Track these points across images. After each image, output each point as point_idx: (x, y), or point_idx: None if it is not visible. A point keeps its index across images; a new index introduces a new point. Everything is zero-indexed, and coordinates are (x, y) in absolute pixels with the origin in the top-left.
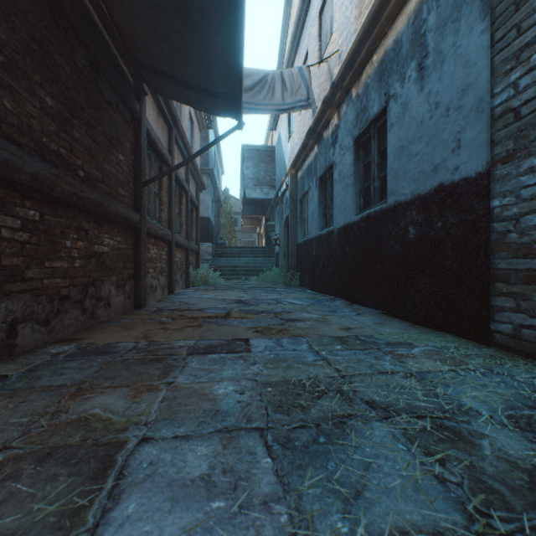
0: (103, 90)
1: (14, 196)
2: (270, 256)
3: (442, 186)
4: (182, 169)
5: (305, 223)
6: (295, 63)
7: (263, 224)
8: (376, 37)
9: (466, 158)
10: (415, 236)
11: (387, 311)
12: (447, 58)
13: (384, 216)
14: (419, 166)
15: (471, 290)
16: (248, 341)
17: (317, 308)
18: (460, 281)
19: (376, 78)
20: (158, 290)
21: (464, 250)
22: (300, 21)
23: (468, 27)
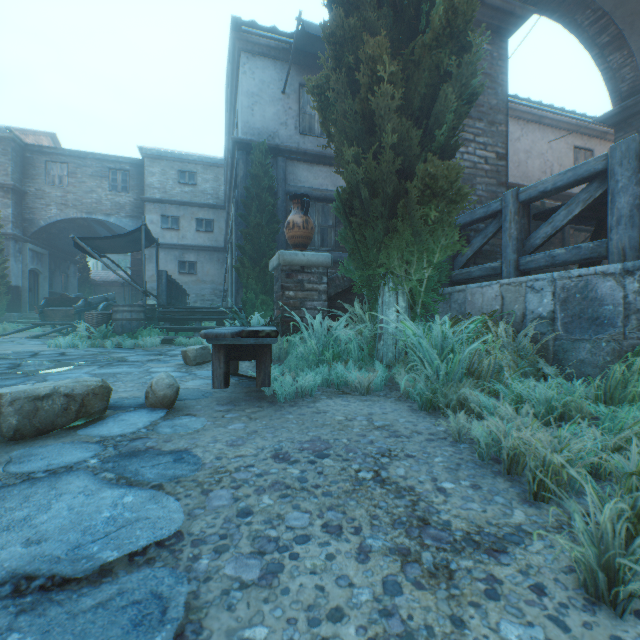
0: None
1: None
2: None
3: None
4: None
5: None
6: None
7: None
8: None
9: None
10: None
11: None
12: None
13: None
14: None
15: None
16: None
17: None
18: None
19: None
20: None
21: None
22: None
23: None
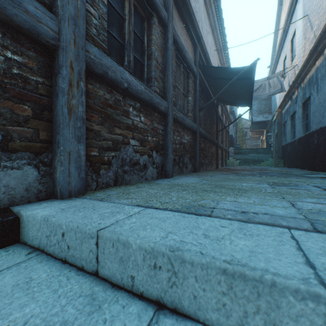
0: (212, 111)
1: (206, 142)
2: (268, 153)
3: (320, 128)
4: (224, 119)
5: (285, 135)
6: (280, 55)
7: (264, 134)
8: (306, 71)
9: (324, 121)
10: (316, 143)
11: (310, 169)
12: (321, 90)
13: (309, 135)
14: (316, 120)
15: (325, 158)
16: (253, 171)
17: (282, 169)
18: (323, 156)
19: (307, 84)
20: (219, 164)
21: (324, 147)
22: (282, 39)
23: (324, 84)
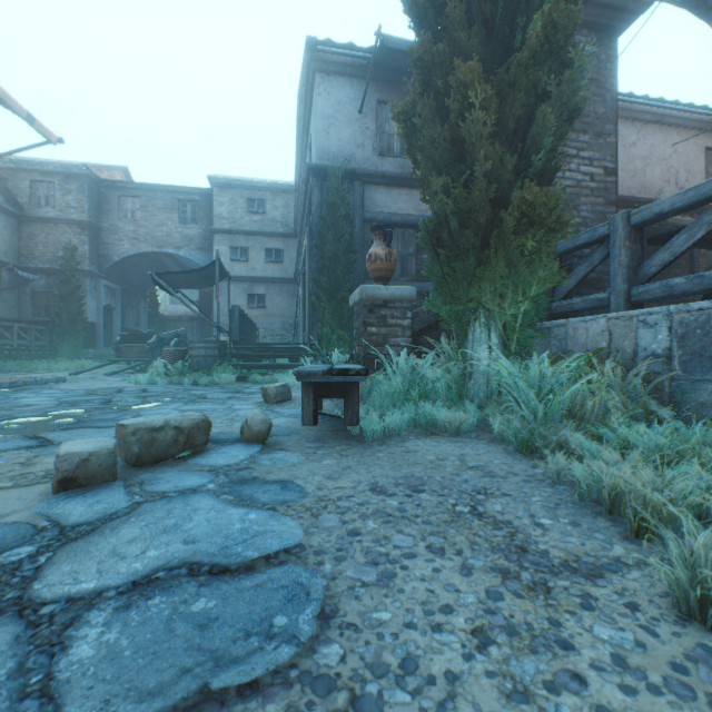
0: None
1: None
2: None
3: None
4: None
5: None
6: None
7: None
8: None
9: None
10: None
11: None
12: None
13: None
14: None
15: None
16: None
17: None
18: None
19: None
20: None
21: None
22: None
23: None
